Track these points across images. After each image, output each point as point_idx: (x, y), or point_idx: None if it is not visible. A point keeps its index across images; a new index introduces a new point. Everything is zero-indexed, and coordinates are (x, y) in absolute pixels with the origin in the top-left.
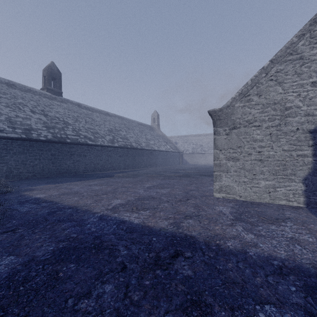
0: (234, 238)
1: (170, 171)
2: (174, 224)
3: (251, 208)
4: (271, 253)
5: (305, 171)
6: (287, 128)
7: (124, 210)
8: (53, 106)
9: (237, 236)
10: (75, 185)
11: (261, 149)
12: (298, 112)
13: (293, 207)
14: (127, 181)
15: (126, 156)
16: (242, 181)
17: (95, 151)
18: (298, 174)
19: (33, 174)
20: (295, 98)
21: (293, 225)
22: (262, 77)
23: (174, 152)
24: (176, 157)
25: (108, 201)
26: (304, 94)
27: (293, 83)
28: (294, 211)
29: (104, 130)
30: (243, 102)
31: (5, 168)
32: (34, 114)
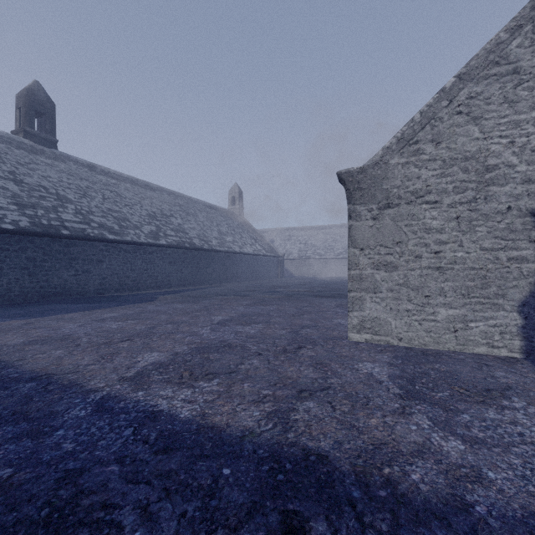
0: (421, 456)
1: (261, 289)
2: (274, 415)
3: (428, 365)
4: (528, 503)
5: (523, 289)
6: (489, 206)
7: (161, 381)
8: (36, 166)
9: (427, 447)
10: (69, 320)
11: (440, 247)
12: (511, 175)
13: (503, 360)
14: (179, 310)
15: (181, 262)
16: (403, 308)
17: (122, 254)
18: (511, 295)
19: None
20: (505, 148)
21: (529, 406)
22: (441, 106)
23: (269, 257)
24: (271, 264)
25: (131, 357)
26: (522, 141)
27: (501, 119)
28: (509, 368)
29: (140, 215)
30: (405, 155)
31: None
32: None
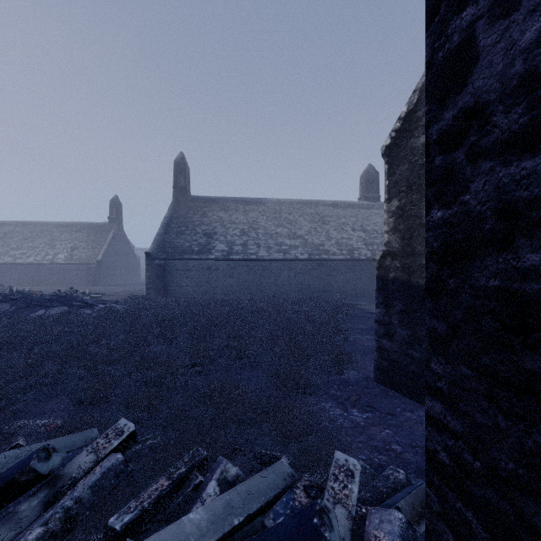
0: None
1: None
2: None
3: None
4: None
5: None
6: None
7: None
8: (370, 218)
9: None
10: None
11: None
12: None
13: None
14: None
15: None
16: None
17: None
18: None
19: (355, 292)
20: None
21: None
22: None
23: None
24: None
25: None
26: None
27: None
28: None
29: None
30: None
31: (336, 286)
32: (355, 232)
